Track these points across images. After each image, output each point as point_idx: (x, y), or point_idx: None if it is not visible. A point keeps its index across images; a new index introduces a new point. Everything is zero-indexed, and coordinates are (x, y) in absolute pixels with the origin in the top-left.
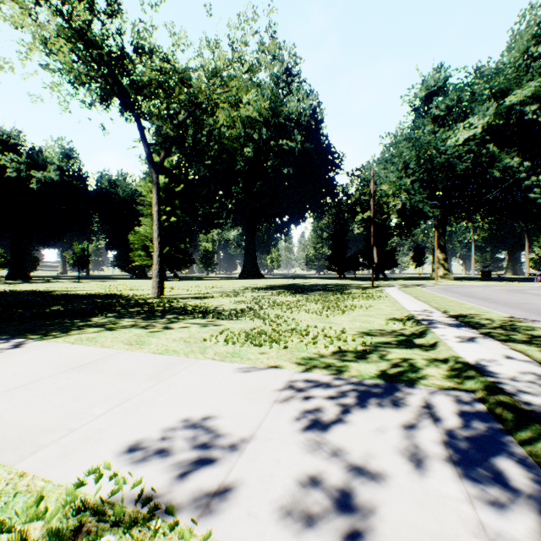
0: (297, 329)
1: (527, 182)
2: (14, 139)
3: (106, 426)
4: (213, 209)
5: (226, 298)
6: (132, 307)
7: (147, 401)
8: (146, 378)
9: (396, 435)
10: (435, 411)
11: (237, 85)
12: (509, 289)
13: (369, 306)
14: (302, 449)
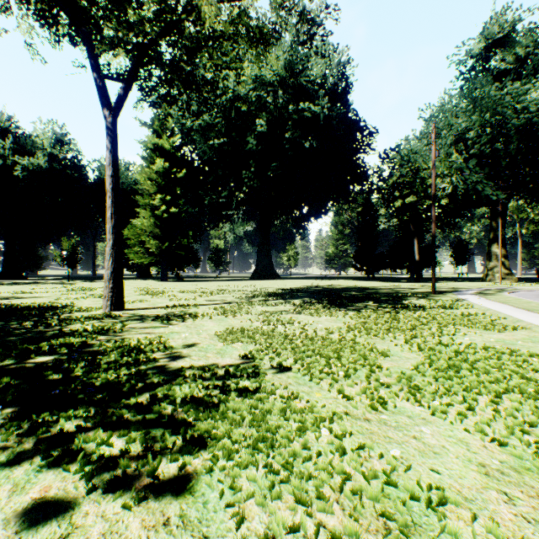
0: None
1: None
2: (1, 124)
3: None
4: (221, 199)
5: (216, 320)
6: None
7: None
8: None
9: None
10: None
11: None
12: None
13: None
14: None
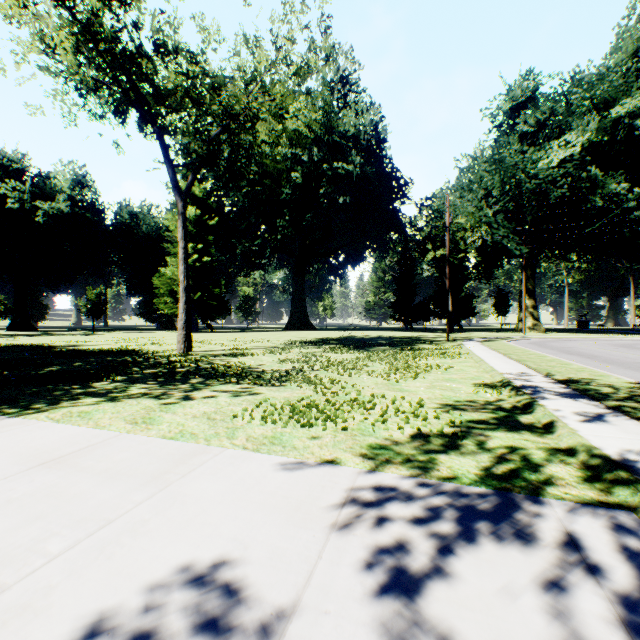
0: (358, 400)
1: (637, 212)
2: (17, 164)
3: (60, 580)
4: (254, 246)
5: (269, 356)
6: (149, 367)
7: (136, 525)
8: (144, 481)
9: (538, 606)
10: (587, 549)
11: (281, 92)
12: (617, 344)
13: (449, 367)
14: (381, 638)
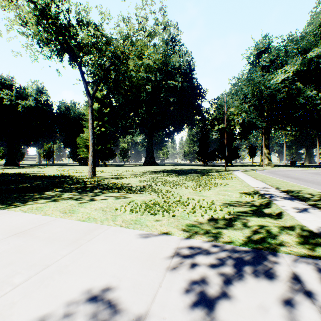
0: (180, 201)
1: (320, 105)
2: (8, 82)
3: (18, 299)
4: (127, 123)
5: (134, 178)
6: (73, 184)
7: (62, 268)
8: (67, 243)
9: (280, 315)
10: (305, 282)
11: (141, 44)
12: (311, 172)
13: (226, 183)
14: None
